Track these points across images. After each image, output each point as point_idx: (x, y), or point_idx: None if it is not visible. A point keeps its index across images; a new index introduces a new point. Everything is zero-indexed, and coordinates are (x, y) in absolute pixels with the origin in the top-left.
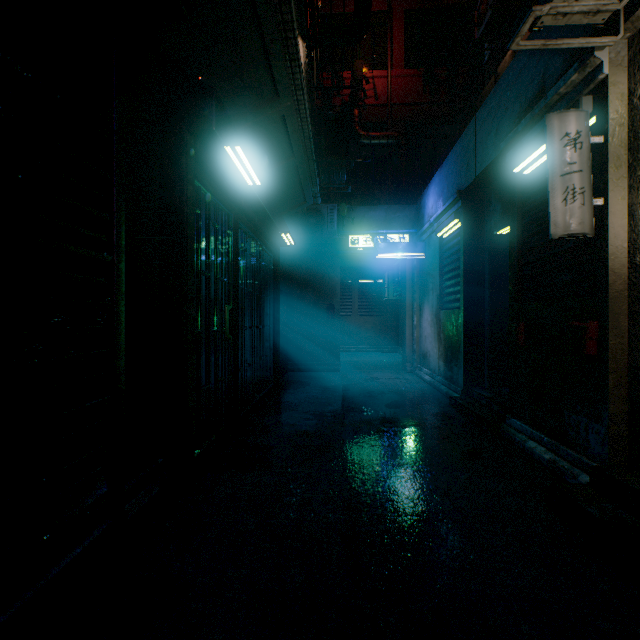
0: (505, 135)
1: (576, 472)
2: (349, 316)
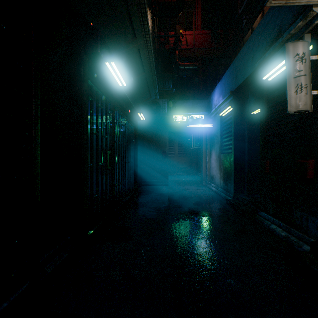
0: (257, 60)
1: (301, 243)
2: (173, 157)
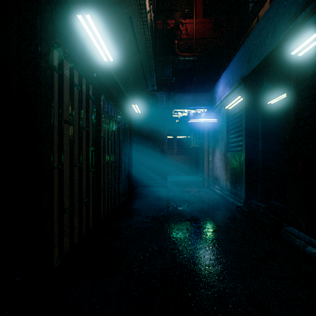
0: (282, 32)
1: None
2: (171, 156)
